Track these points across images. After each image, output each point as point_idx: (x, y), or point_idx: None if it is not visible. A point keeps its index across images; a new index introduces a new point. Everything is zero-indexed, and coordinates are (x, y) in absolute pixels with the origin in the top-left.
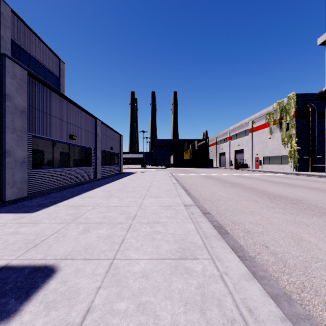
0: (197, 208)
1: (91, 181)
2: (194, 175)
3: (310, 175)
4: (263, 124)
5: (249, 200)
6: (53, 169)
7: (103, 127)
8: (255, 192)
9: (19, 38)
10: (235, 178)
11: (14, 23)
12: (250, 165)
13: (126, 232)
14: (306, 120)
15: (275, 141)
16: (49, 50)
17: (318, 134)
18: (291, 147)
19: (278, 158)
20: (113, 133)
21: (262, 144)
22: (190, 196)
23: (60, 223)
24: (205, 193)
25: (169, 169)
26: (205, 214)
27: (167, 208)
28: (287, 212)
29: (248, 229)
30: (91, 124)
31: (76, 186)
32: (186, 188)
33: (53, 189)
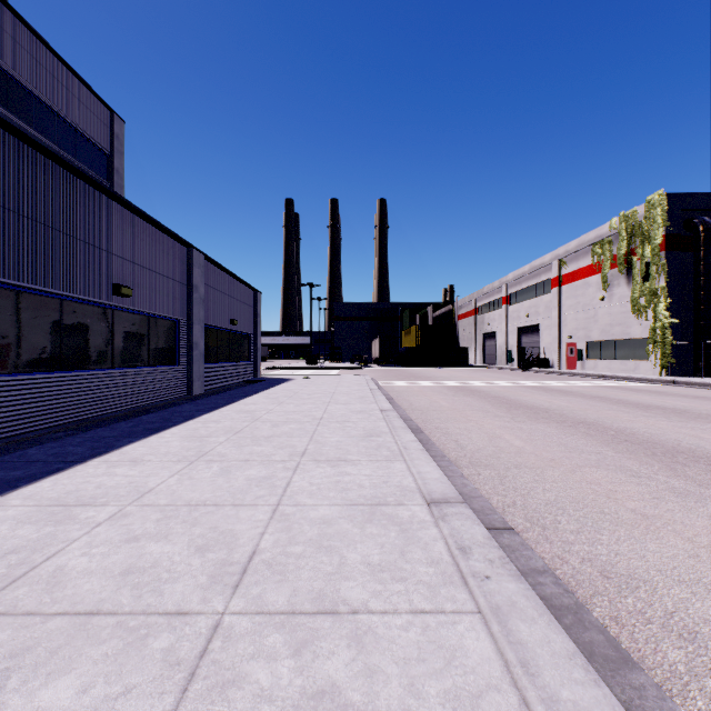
0: (472, 517)
1: (176, 401)
2: (429, 387)
3: (709, 386)
4: (585, 267)
5: (605, 467)
6: (59, 374)
7: (209, 269)
8: (606, 437)
9: (6, 55)
10: (530, 392)
11: None
12: (555, 362)
13: (173, 704)
14: (692, 257)
15: (616, 305)
16: (85, 88)
17: None
18: (655, 319)
19: (623, 344)
20: (238, 285)
21: (584, 313)
22: (432, 453)
23: None
24: (470, 439)
25: (369, 370)
26: (495, 531)
27: (370, 515)
28: None
29: (686, 621)
30: (177, 259)
31: (129, 417)
32: (417, 424)
33: (56, 429)
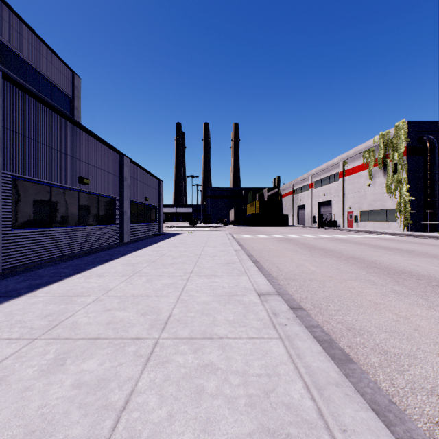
0: (281, 301)
1: (114, 246)
2: (264, 238)
3: (431, 237)
4: (359, 165)
5: (359, 280)
6: (50, 229)
7: (133, 167)
8: (363, 265)
9: (12, 40)
10: (324, 241)
11: (4, 16)
12: (340, 223)
13: (142, 368)
14: (422, 160)
15: (377, 189)
16: (57, 58)
17: (438, 179)
18: (400, 197)
19: (381, 212)
20: (149, 176)
21: (358, 193)
22: (263, 273)
23: (15, 339)
24: (285, 266)
25: (228, 228)
26: (294, 309)
27: (228, 300)
28: (433, 304)
29: (384, 347)
30: (114, 162)
31: (89, 254)
32: (255, 258)
33: (49, 260)
